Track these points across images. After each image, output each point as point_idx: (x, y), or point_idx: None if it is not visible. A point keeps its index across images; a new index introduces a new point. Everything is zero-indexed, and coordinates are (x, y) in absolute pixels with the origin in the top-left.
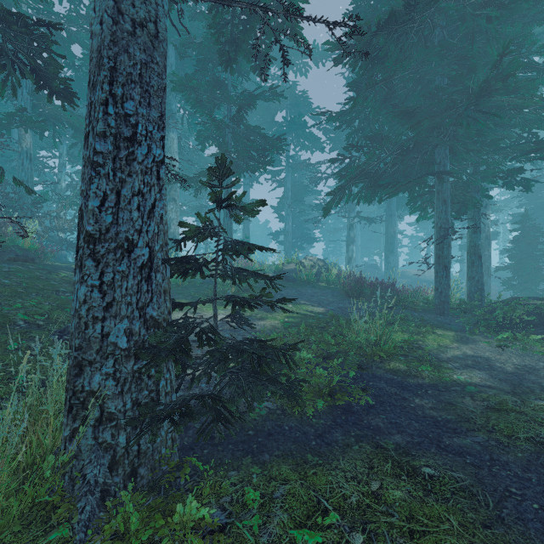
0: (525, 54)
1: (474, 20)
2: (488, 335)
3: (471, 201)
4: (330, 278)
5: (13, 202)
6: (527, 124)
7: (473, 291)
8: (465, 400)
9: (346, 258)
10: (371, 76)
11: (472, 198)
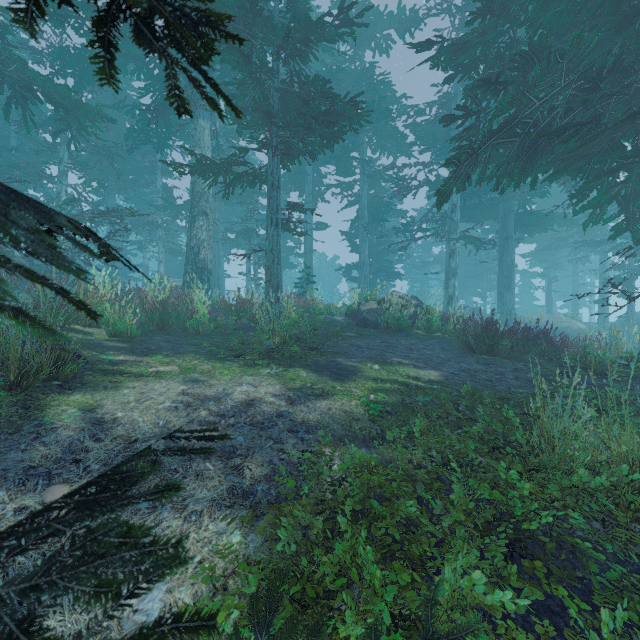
0: None
1: None
2: None
3: None
4: (432, 322)
5: None
6: None
7: None
8: None
9: (445, 298)
10: None
11: None
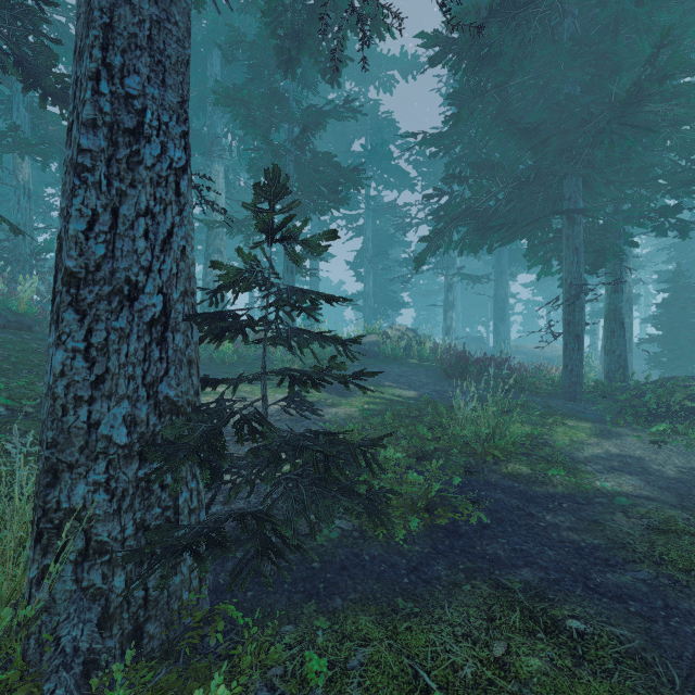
0: (685, 52)
1: (619, 4)
2: (637, 427)
3: (611, 250)
4: (423, 353)
5: (5, 252)
6: (687, 146)
7: (612, 369)
8: (616, 517)
9: (443, 328)
10: (479, 82)
11: (612, 245)
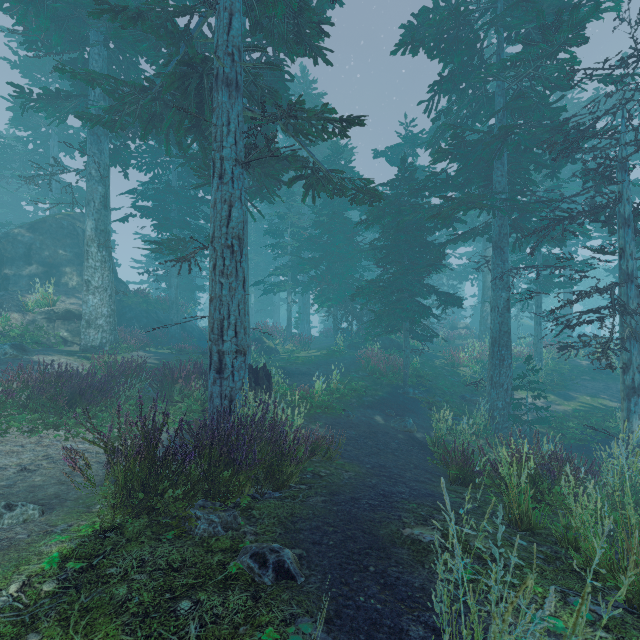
0: None
1: None
2: None
3: None
4: None
5: None
6: None
7: None
8: None
9: None
10: None
11: None
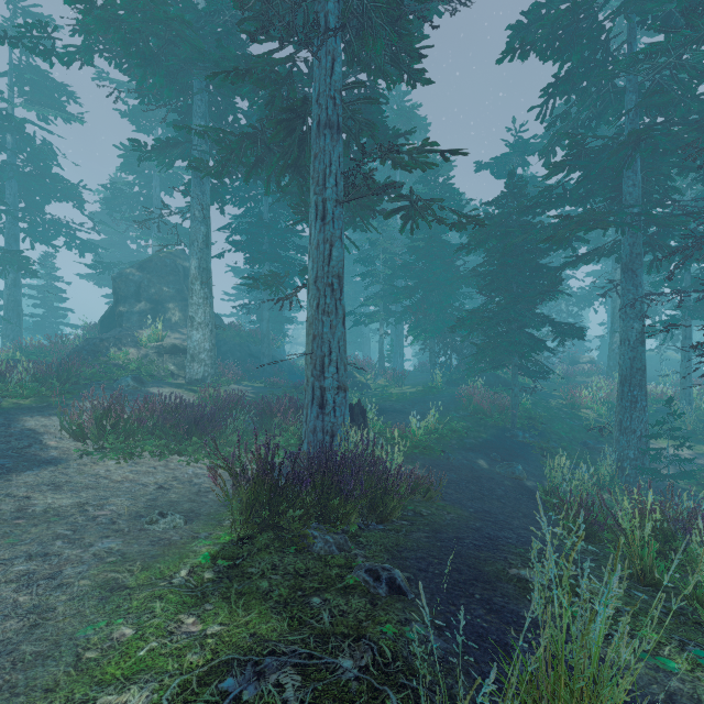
0: None
1: None
2: None
3: None
4: None
5: None
6: None
7: None
8: None
9: None
10: None
11: None
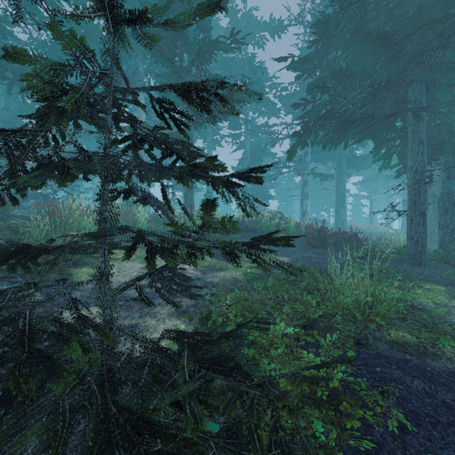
0: None
1: None
2: None
3: (450, 142)
4: (289, 228)
5: None
6: None
7: (446, 240)
8: None
9: (300, 212)
10: None
11: (451, 138)
